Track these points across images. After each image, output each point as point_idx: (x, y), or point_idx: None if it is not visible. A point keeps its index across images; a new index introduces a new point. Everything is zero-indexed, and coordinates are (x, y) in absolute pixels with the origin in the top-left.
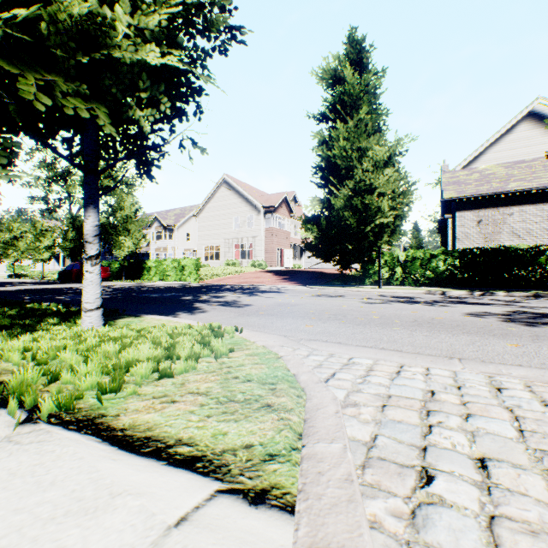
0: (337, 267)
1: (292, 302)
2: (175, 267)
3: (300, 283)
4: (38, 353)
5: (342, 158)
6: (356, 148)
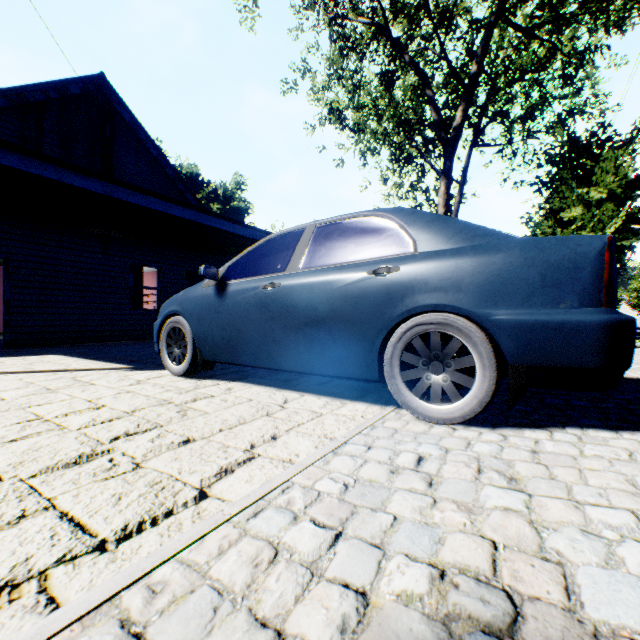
0: None
1: None
2: None
3: None
4: None
5: None
6: None
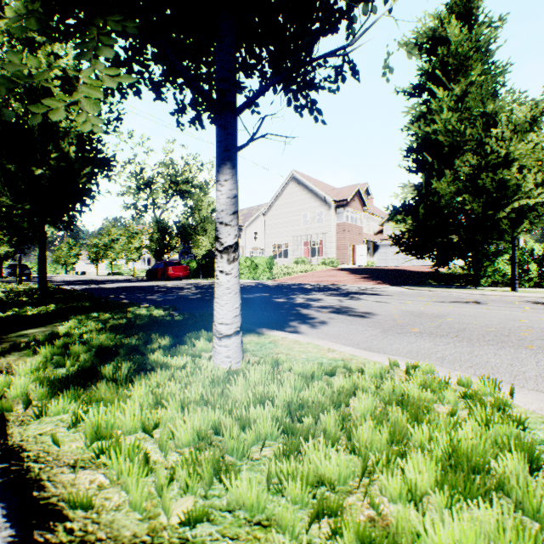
0: (417, 264)
1: (424, 311)
2: (248, 265)
3: (387, 283)
4: (175, 464)
5: (446, 133)
6: (478, 113)
